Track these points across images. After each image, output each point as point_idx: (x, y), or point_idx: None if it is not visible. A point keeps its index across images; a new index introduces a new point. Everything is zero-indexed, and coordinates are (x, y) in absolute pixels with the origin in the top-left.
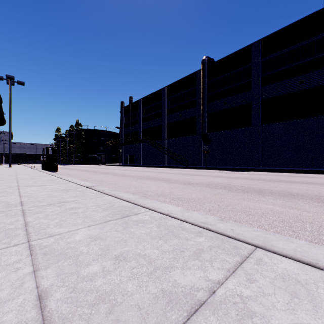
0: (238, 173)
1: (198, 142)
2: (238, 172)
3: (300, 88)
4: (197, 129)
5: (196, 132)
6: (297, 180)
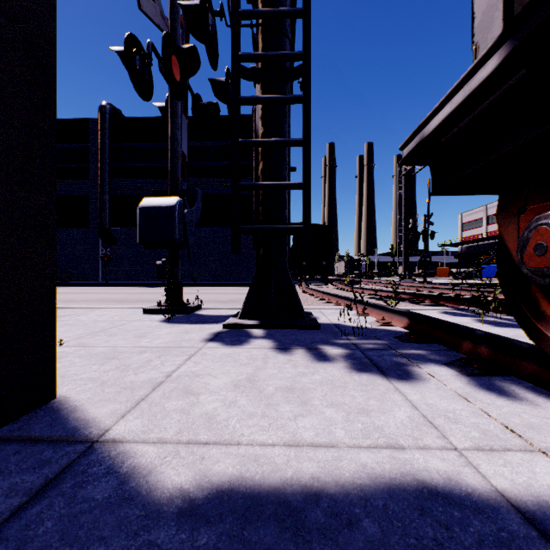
0: (151, 289)
1: (94, 241)
2: (152, 288)
3: (225, 192)
4: (90, 218)
5: (88, 224)
6: (202, 292)
